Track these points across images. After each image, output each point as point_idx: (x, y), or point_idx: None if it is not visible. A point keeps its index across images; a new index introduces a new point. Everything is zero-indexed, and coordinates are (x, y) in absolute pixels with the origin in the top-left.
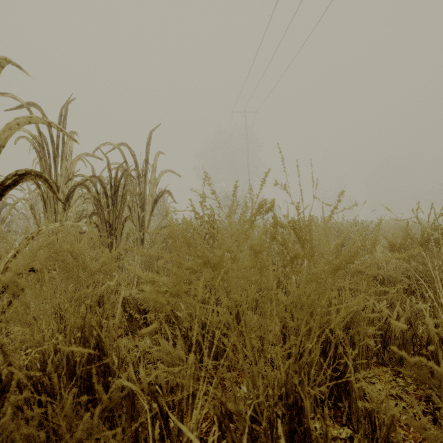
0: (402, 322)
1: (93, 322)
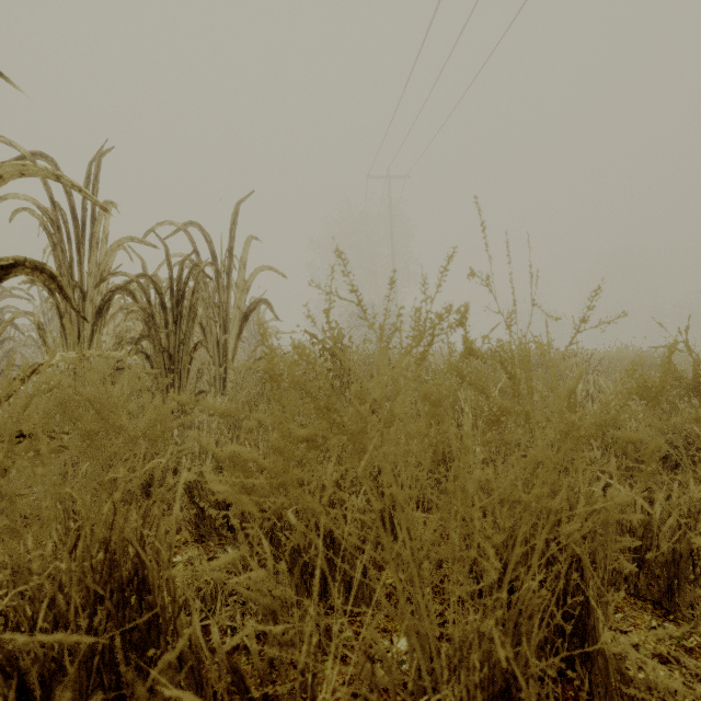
0: (672, 523)
1: (128, 533)
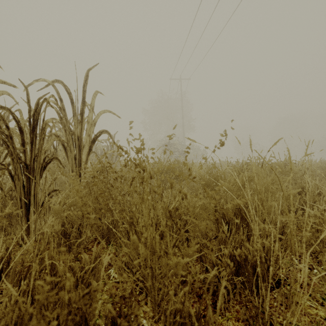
0: None
1: None
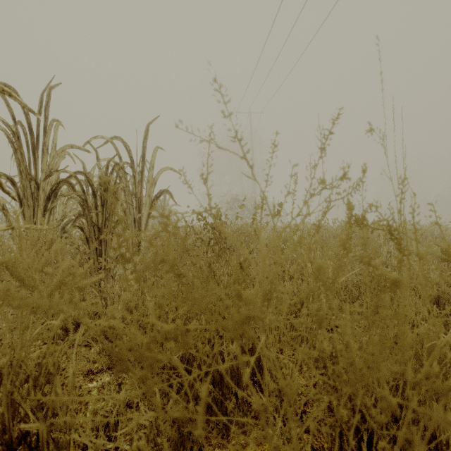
0: None
1: (18, 395)
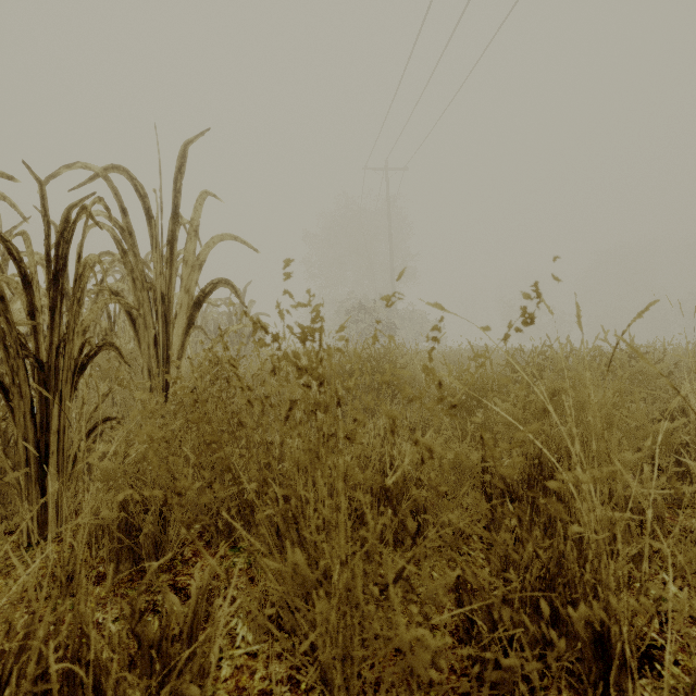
0: None
1: None
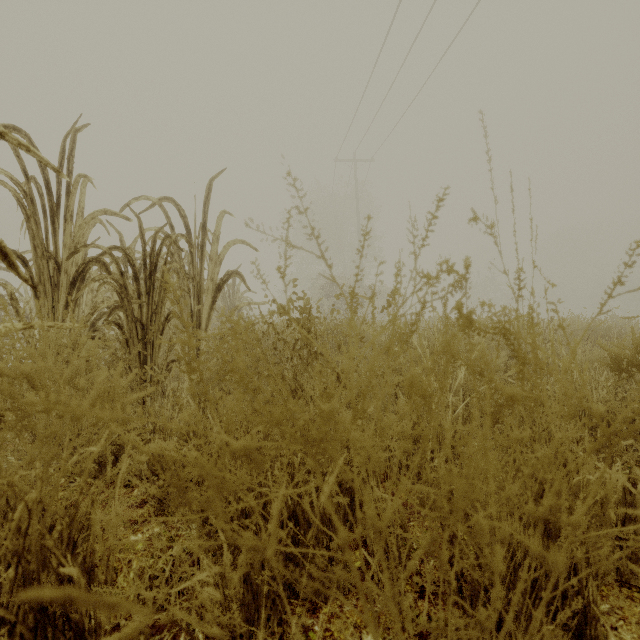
0: None
1: (49, 539)
